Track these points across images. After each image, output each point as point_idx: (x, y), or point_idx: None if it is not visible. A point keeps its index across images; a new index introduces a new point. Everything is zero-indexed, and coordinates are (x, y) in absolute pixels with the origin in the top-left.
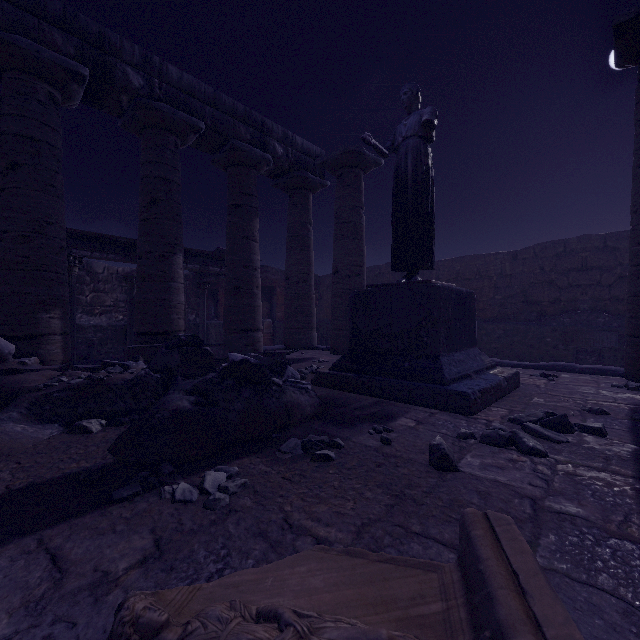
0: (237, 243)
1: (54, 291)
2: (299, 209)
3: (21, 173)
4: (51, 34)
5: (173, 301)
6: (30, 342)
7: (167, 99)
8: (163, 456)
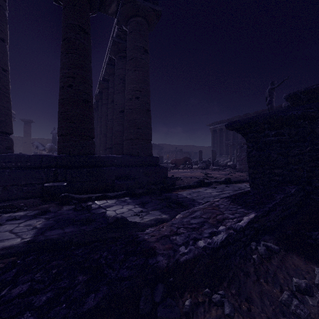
0: None
1: None
2: None
3: None
4: None
5: None
6: None
7: None
8: None
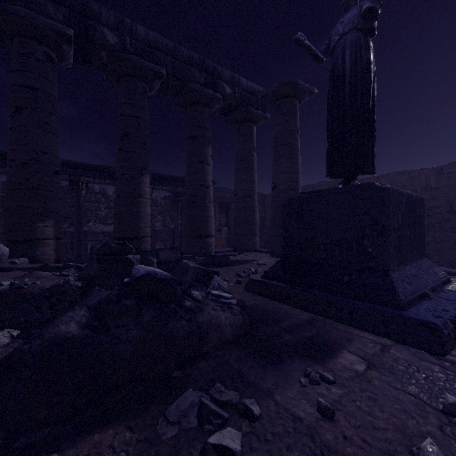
0: (194, 166)
1: (48, 205)
2: (245, 138)
3: (23, 114)
4: (45, 5)
5: (141, 213)
6: (29, 245)
7: (136, 52)
8: (5, 414)
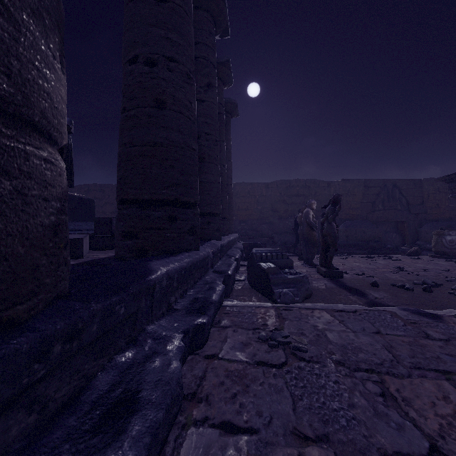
0: None
1: None
2: None
3: None
4: None
5: None
6: None
7: None
8: None
